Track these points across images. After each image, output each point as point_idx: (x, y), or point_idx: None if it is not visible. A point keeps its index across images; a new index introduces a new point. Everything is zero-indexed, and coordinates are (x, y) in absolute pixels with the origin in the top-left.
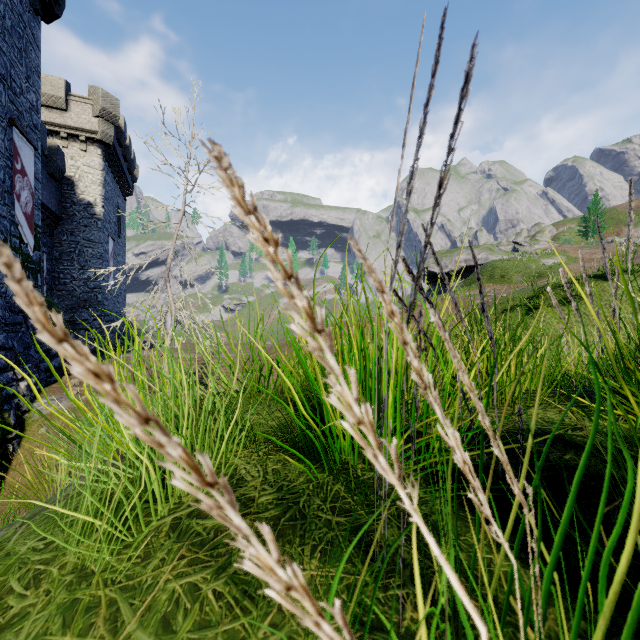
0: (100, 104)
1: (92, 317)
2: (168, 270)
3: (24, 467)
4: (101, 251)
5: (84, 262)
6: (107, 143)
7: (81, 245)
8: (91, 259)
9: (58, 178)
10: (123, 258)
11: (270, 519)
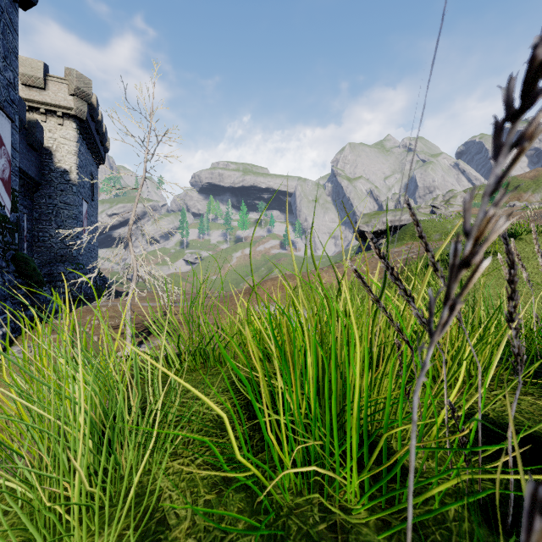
0: (75, 84)
1: (68, 270)
2: (130, 230)
3: None
4: (76, 212)
5: (61, 222)
6: (81, 118)
7: (58, 207)
8: (67, 219)
9: (37, 148)
10: (96, 218)
11: None
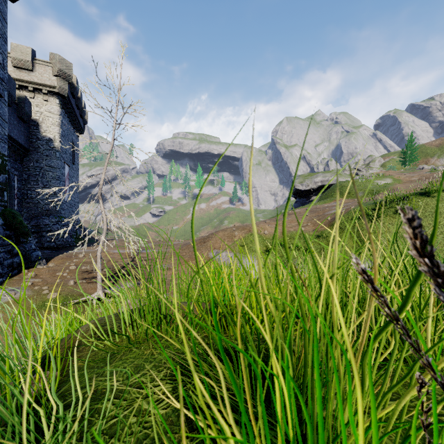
0: (58, 66)
1: (52, 222)
2: (100, 190)
3: None
4: (59, 174)
5: (46, 182)
6: (63, 95)
7: (44, 170)
8: (51, 180)
9: (26, 120)
10: (77, 179)
11: None
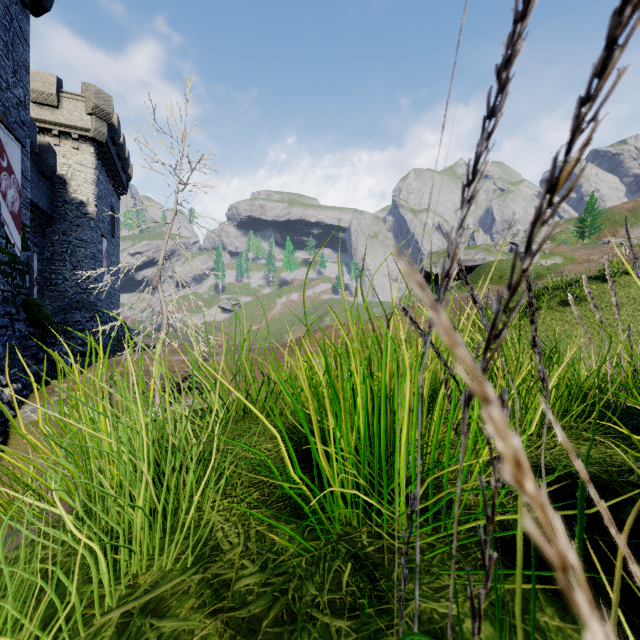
0: (93, 101)
1: (84, 318)
2: (159, 272)
3: (6, 479)
4: (94, 251)
5: (76, 262)
6: (100, 141)
7: (73, 245)
8: (84, 259)
9: (49, 176)
10: (117, 258)
11: (248, 621)
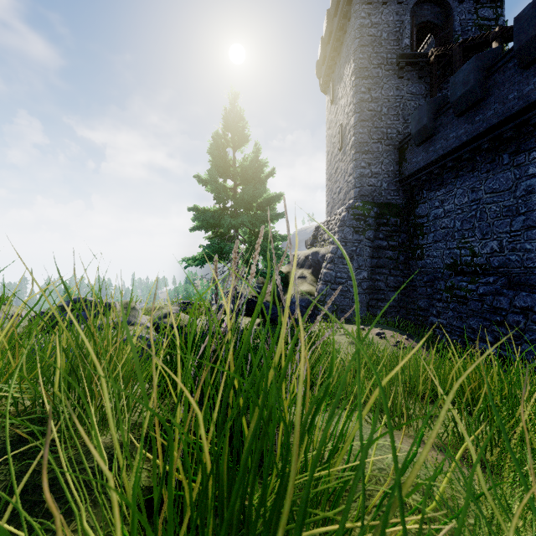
0: None
1: None
2: None
3: None
4: None
5: None
6: None
7: None
8: None
9: None
10: None
11: None
